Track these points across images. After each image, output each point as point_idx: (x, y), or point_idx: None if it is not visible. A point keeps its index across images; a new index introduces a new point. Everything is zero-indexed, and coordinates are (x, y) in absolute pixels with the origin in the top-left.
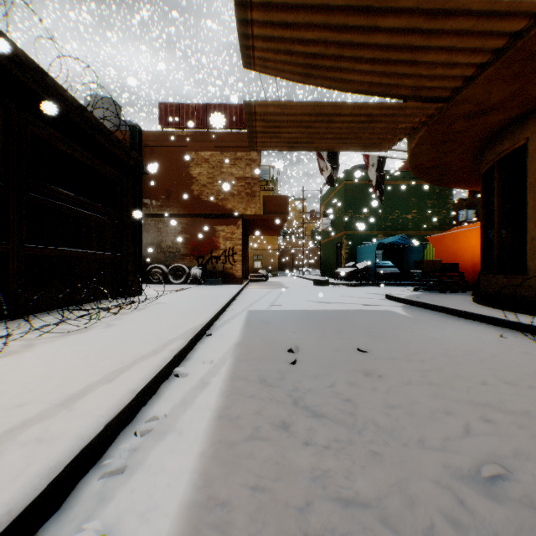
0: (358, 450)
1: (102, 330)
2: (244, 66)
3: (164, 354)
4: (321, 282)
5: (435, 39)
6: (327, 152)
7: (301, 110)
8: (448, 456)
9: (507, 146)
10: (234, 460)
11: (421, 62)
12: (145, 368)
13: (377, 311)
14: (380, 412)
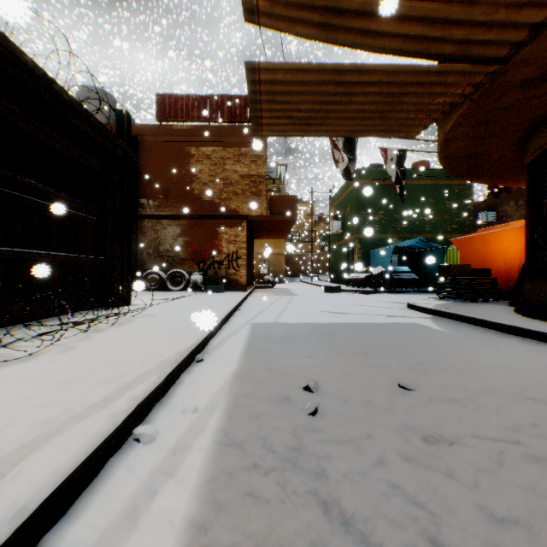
0: None
1: (53, 358)
2: (245, 17)
3: (118, 407)
4: (332, 289)
5: None
6: (343, 142)
7: (317, 78)
8: None
9: None
10: None
11: (479, 1)
12: (71, 442)
13: (404, 325)
14: (485, 541)
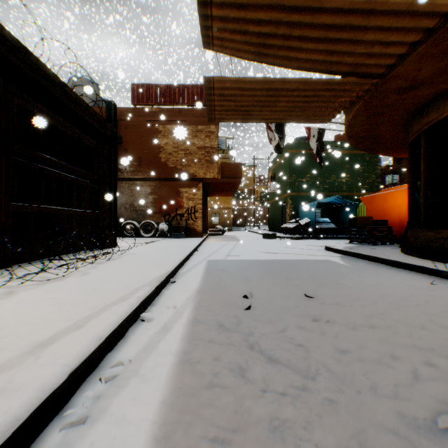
0: (314, 398)
1: (78, 278)
2: (204, 46)
3: (131, 301)
4: (269, 236)
5: (374, 19)
6: (275, 124)
7: (254, 86)
8: (402, 405)
9: (433, 117)
10: (194, 408)
11: (360, 41)
12: (112, 314)
13: (319, 261)
14: (331, 357)
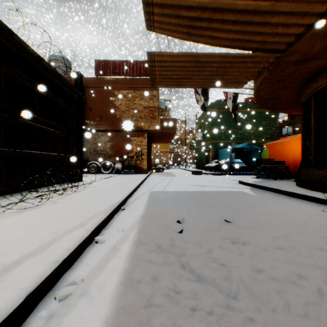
0: (236, 317)
1: (49, 207)
2: (147, 28)
3: (87, 227)
4: (196, 172)
5: (279, 5)
6: (201, 89)
7: (185, 59)
8: (313, 324)
9: (321, 83)
10: None
11: (268, 23)
12: (70, 239)
13: (234, 192)
14: (249, 276)
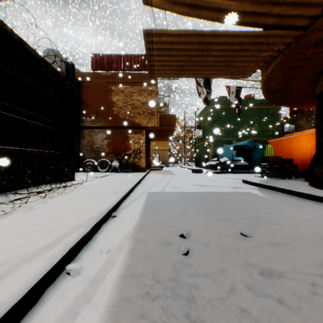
0: None
1: (20, 215)
2: (143, 1)
3: (56, 251)
4: (196, 171)
5: None
6: (203, 81)
7: (188, 40)
8: None
9: None
10: None
11: None
12: (18, 279)
13: (241, 193)
14: None
